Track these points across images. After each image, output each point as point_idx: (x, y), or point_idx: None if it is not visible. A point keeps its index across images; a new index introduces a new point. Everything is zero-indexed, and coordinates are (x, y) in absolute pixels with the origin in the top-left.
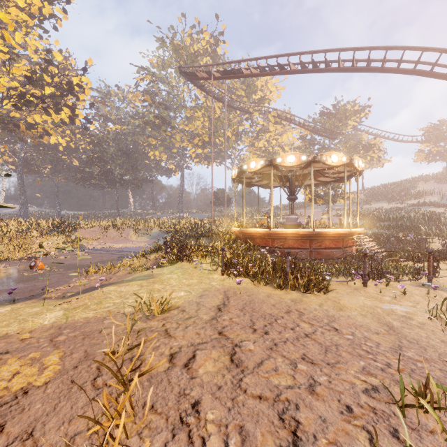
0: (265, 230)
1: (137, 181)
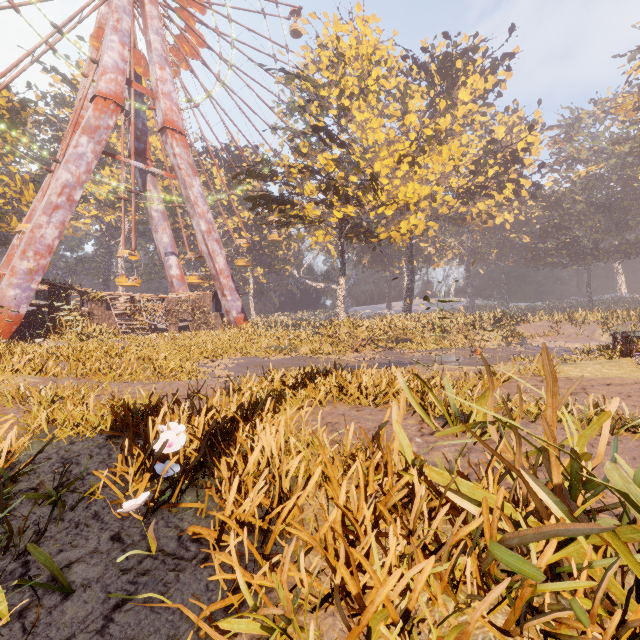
0: None
1: (625, 247)
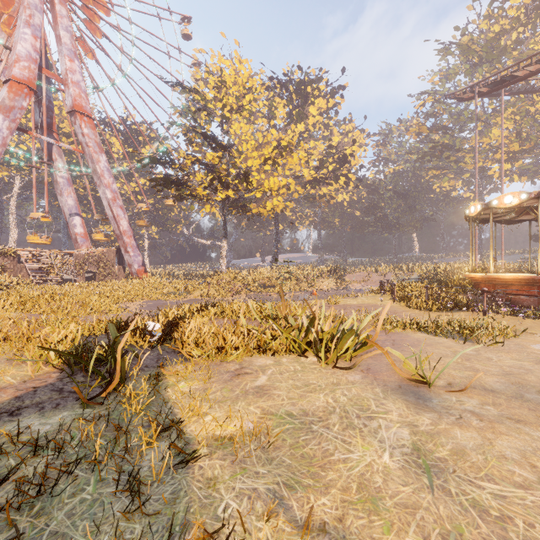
0: (482, 274)
1: (414, 223)
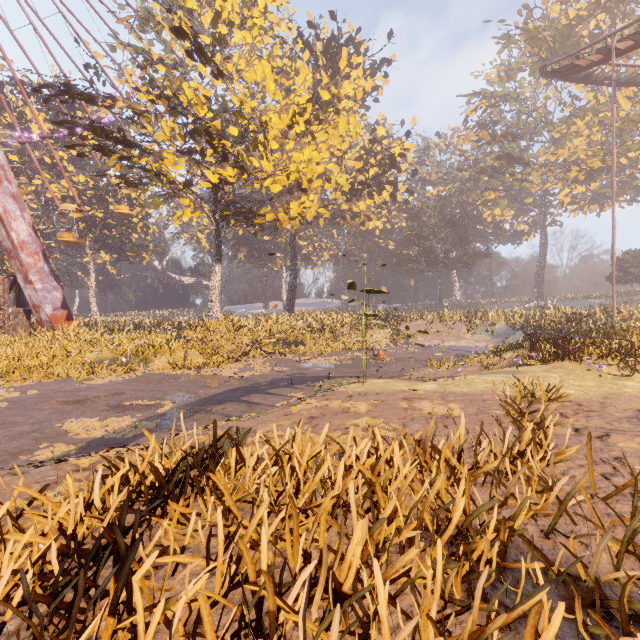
0: None
1: (466, 258)
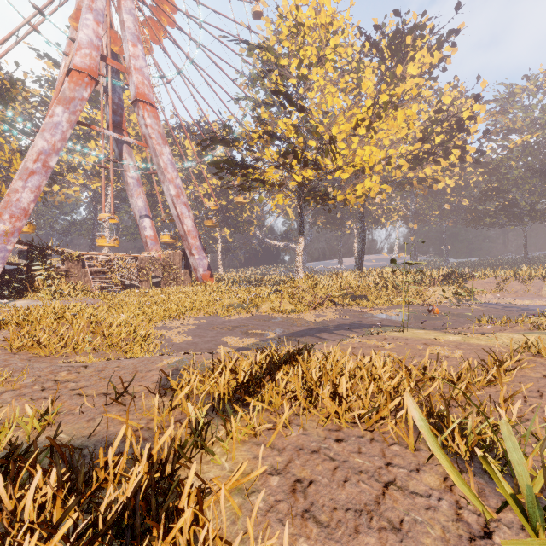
0: None
1: None
